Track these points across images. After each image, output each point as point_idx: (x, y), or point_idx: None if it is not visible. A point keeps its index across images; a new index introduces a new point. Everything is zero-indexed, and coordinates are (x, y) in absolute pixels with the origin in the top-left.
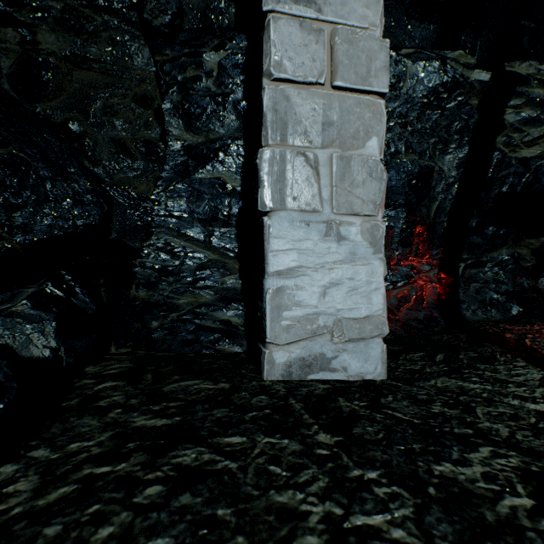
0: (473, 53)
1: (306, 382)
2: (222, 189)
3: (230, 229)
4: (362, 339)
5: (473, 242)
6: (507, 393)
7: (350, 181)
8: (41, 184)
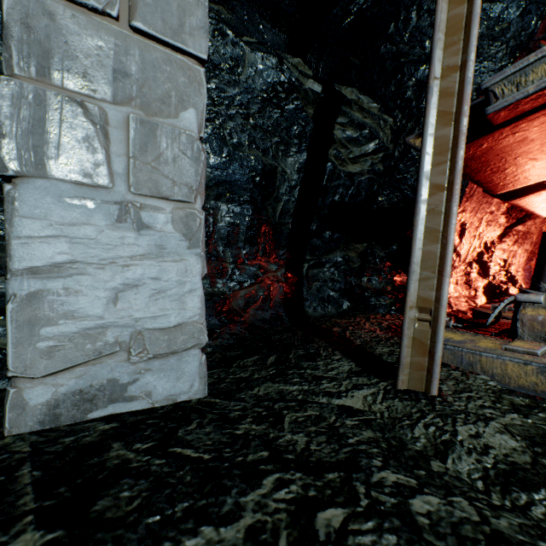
0: (317, 74)
1: (81, 426)
2: None
3: None
4: (174, 353)
5: (315, 244)
6: (319, 392)
7: (156, 154)
8: None
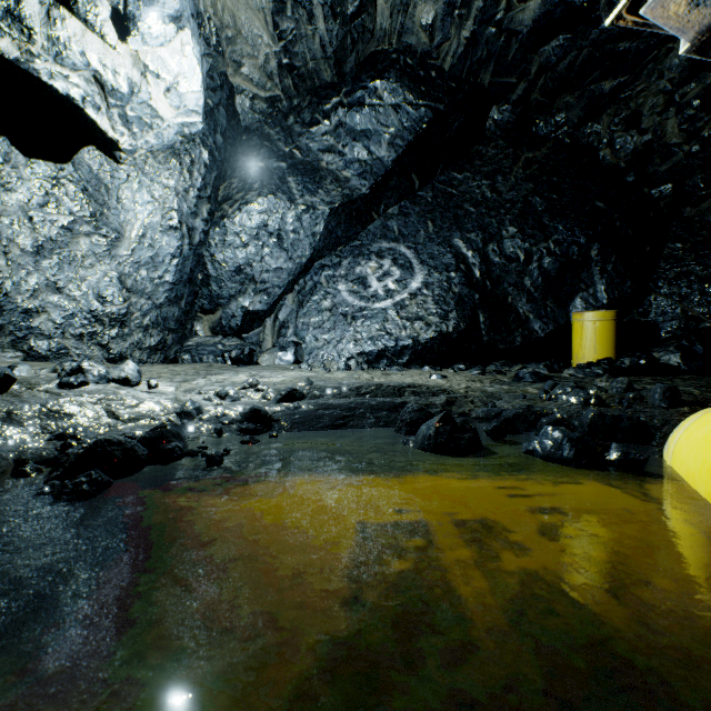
0: None
1: None
2: None
3: None
4: None
5: None
6: None
7: None
8: None
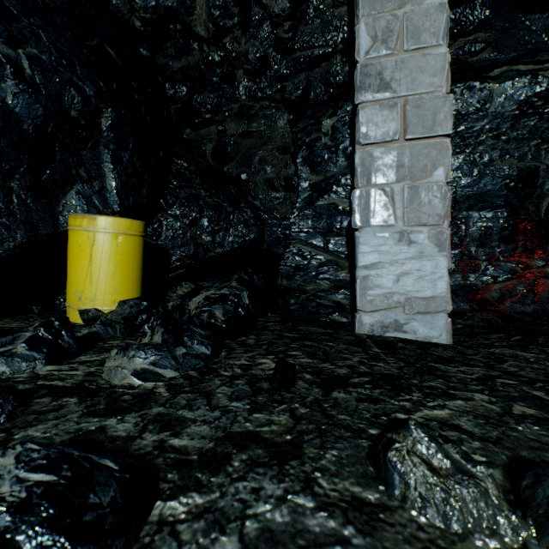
0: None
1: (383, 337)
2: (335, 211)
3: (341, 237)
4: (428, 313)
5: None
6: None
7: (418, 202)
8: (227, 216)
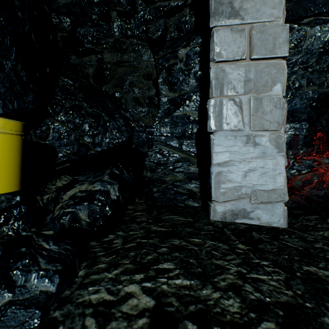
0: None
1: (234, 223)
2: (187, 120)
3: (192, 140)
4: (270, 202)
5: None
6: None
7: (262, 111)
8: (105, 123)
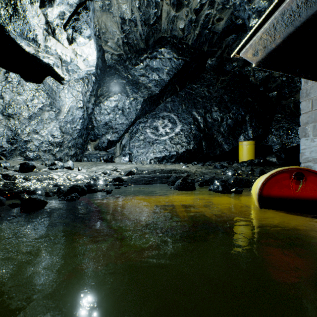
0: None
1: None
2: None
3: None
4: None
5: None
6: None
7: (315, 129)
8: (296, 131)
